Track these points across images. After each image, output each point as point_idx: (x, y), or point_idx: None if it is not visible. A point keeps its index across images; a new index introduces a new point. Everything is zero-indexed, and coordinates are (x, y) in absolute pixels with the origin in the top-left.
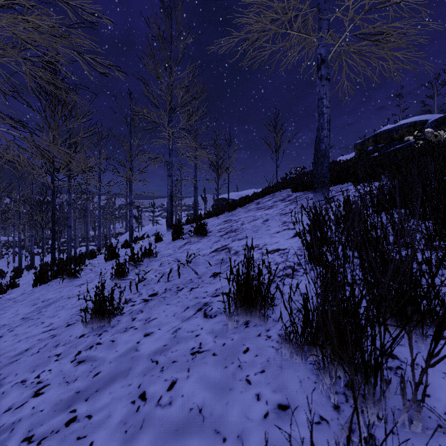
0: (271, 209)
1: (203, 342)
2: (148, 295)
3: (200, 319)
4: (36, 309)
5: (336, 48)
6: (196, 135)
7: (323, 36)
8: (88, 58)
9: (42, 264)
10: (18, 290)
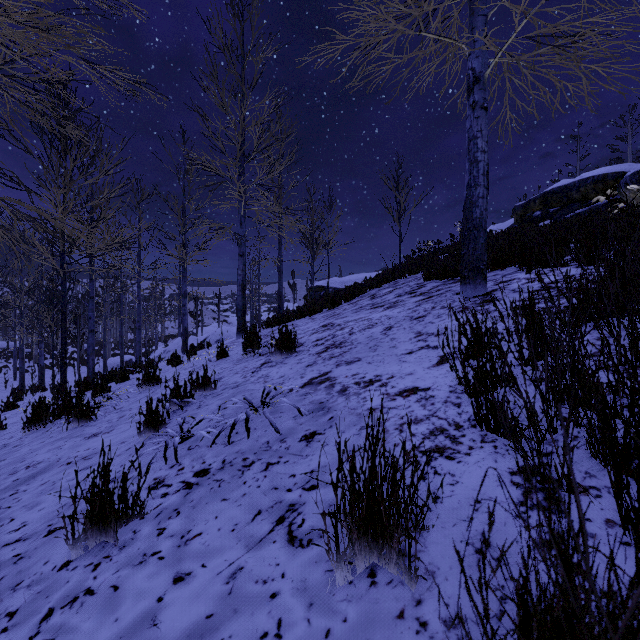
0: (395, 308)
1: (286, 619)
2: (193, 474)
3: (280, 547)
4: (12, 485)
5: (498, 59)
6: (280, 194)
7: (476, 41)
8: (105, 72)
9: (53, 386)
10: (2, 437)
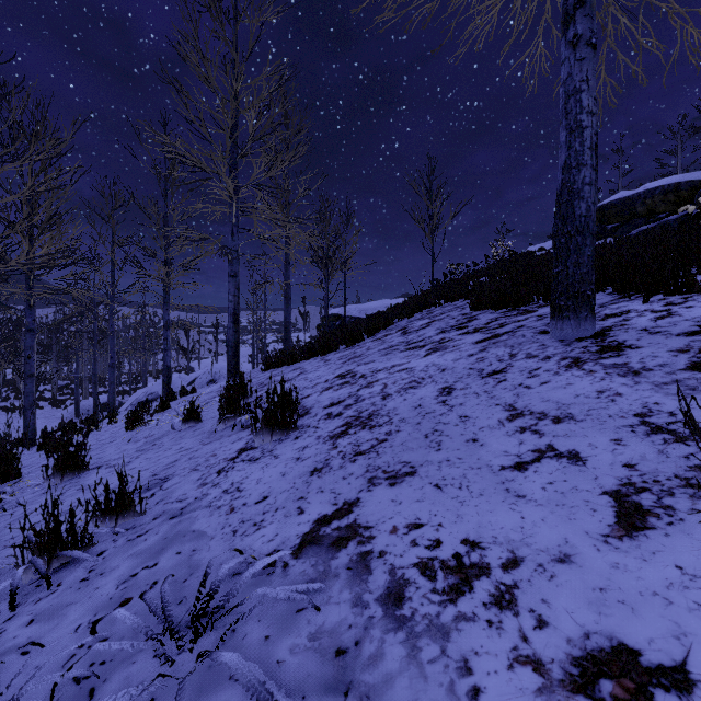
0: (445, 352)
1: None
2: None
3: None
4: None
5: None
6: (287, 203)
7: None
8: None
9: None
10: None
